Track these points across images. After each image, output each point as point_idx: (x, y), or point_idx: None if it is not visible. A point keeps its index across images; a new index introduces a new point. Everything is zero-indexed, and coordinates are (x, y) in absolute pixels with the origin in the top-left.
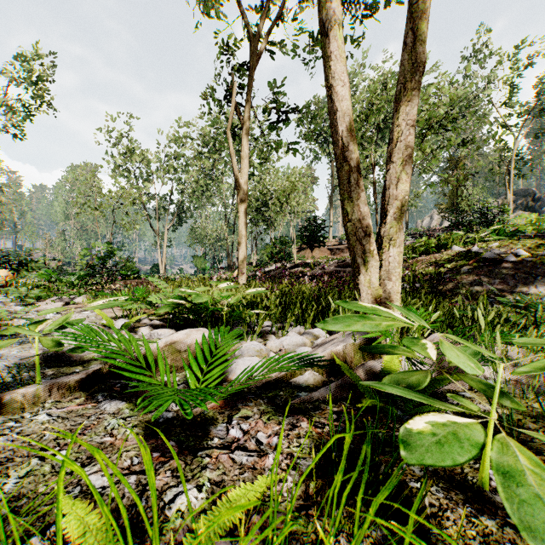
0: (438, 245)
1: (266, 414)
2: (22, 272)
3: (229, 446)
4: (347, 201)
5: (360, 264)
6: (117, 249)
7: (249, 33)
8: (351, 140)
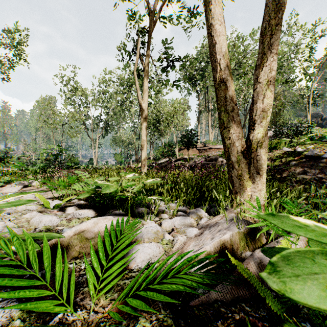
0: (270, 147)
1: None
2: (1, 164)
3: None
4: (224, 113)
5: (234, 161)
6: (64, 149)
7: (149, 7)
8: (226, 65)
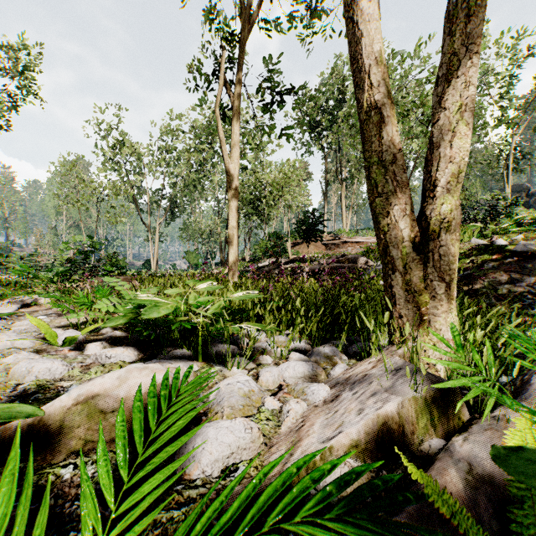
0: None
1: None
2: None
3: None
4: (376, 166)
5: (395, 257)
6: (99, 243)
7: None
8: (382, 78)
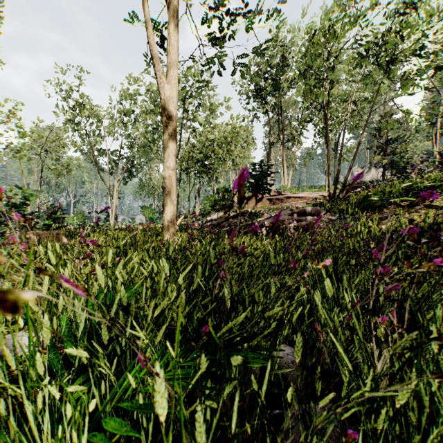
0: (430, 186)
1: None
2: None
3: None
4: None
5: None
6: (30, 193)
7: None
8: None
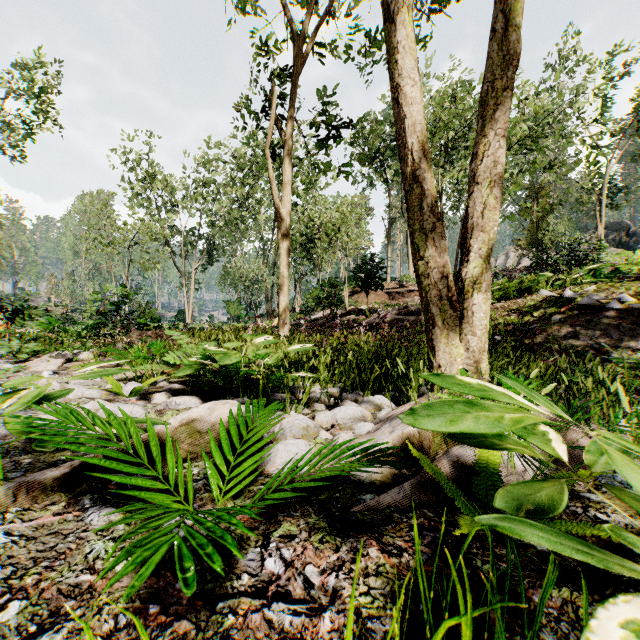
0: (520, 289)
1: (318, 532)
2: (17, 322)
3: (264, 590)
4: (419, 233)
5: (435, 314)
6: (134, 293)
7: (293, 31)
8: (423, 154)
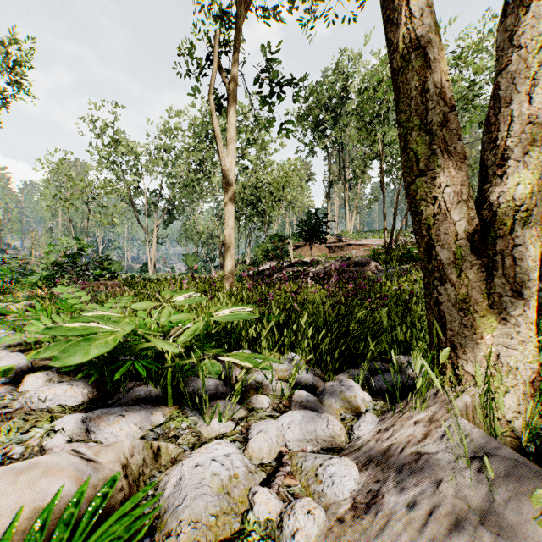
0: None
1: None
2: None
3: None
4: (417, 133)
5: (446, 262)
6: (87, 245)
7: None
8: (425, 5)
